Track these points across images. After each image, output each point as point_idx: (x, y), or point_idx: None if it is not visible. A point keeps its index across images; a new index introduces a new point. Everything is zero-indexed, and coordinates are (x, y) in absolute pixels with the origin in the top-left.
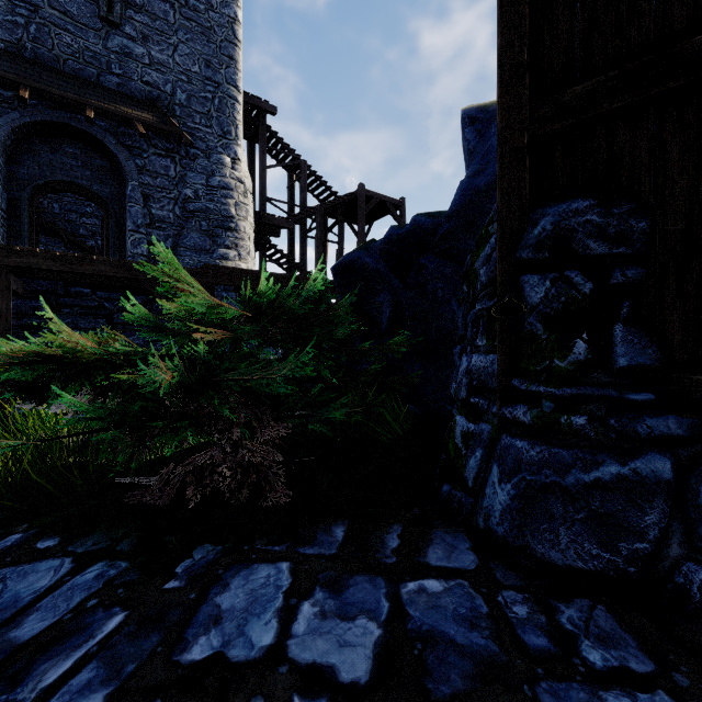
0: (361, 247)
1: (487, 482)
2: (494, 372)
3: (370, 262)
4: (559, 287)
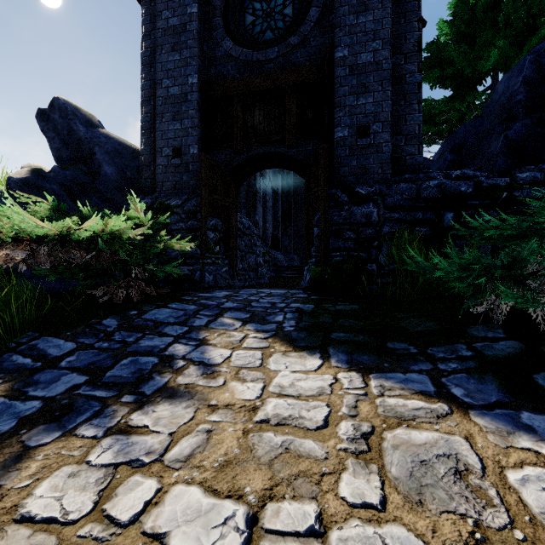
0: (38, 172)
1: (205, 277)
2: (198, 253)
3: (56, 188)
4: (216, 235)
